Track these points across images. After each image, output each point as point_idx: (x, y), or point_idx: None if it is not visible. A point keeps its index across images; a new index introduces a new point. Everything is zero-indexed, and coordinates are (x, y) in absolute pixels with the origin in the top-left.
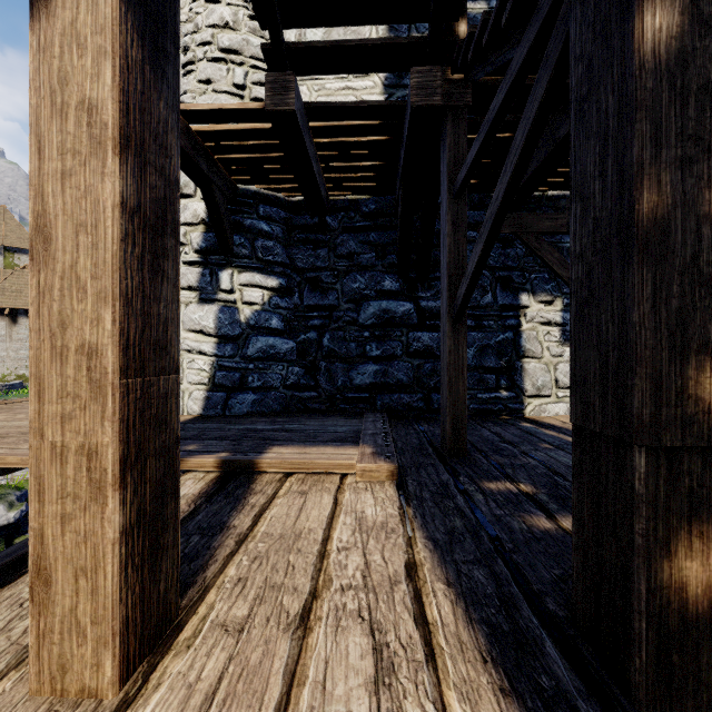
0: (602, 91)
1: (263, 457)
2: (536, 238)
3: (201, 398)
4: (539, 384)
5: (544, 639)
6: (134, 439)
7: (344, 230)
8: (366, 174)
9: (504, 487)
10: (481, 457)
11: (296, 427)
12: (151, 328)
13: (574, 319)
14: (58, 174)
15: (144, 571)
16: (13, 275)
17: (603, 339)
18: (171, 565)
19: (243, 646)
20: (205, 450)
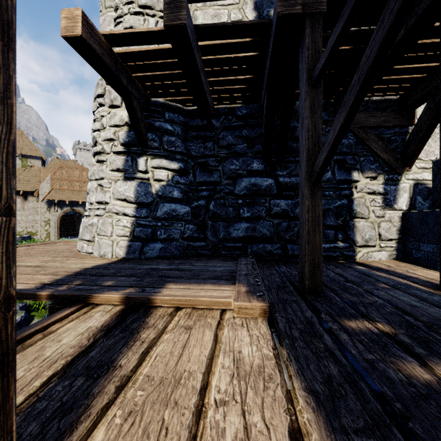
0: None
1: (158, 294)
2: (364, 131)
3: (125, 246)
4: (366, 237)
5: None
6: None
7: (224, 129)
8: (240, 86)
9: (364, 326)
10: (334, 295)
11: (189, 268)
12: None
13: None
14: None
15: None
16: (25, 171)
17: None
18: None
19: None
20: (117, 286)
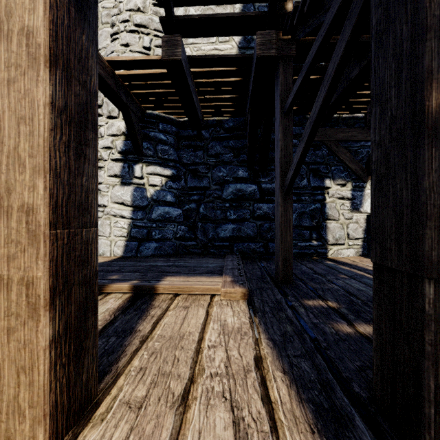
0: (397, 24)
1: (160, 284)
2: (335, 144)
3: (122, 246)
4: (337, 236)
5: (354, 414)
6: (61, 273)
7: (213, 139)
8: (227, 103)
9: (318, 304)
10: (301, 284)
11: (182, 264)
12: (76, 194)
13: (374, 189)
14: (5, 81)
15: (69, 367)
16: None
17: (398, 202)
18: (92, 361)
19: (140, 420)
20: (123, 278)
